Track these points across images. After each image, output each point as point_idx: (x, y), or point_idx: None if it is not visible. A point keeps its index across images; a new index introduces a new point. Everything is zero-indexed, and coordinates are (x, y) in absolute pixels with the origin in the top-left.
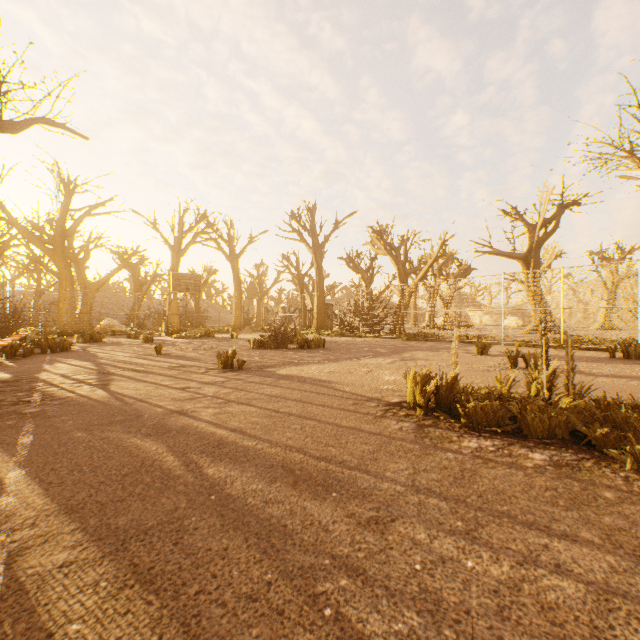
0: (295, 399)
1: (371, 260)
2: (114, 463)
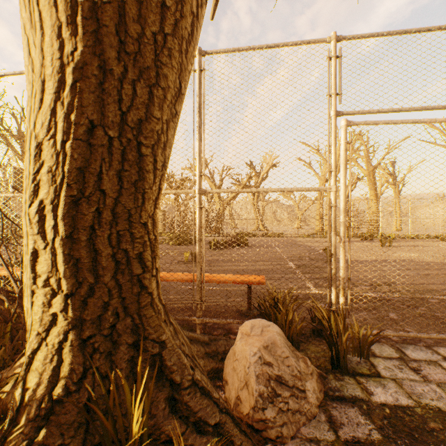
0: None
1: (182, 180)
2: None
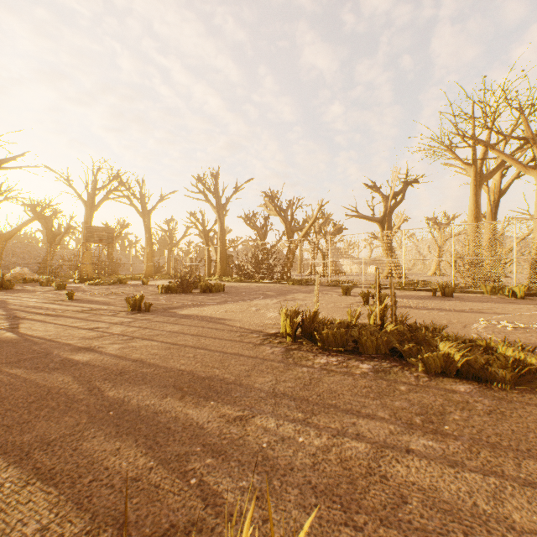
0: (192, 334)
1: (265, 219)
2: (21, 393)
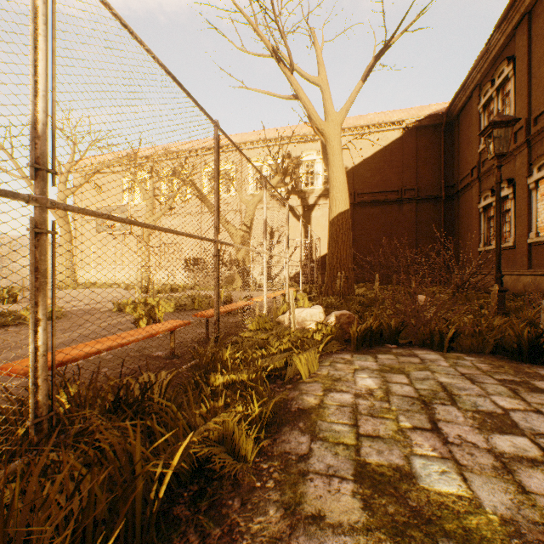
0: None
1: None
2: None
